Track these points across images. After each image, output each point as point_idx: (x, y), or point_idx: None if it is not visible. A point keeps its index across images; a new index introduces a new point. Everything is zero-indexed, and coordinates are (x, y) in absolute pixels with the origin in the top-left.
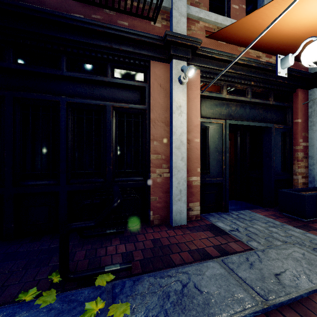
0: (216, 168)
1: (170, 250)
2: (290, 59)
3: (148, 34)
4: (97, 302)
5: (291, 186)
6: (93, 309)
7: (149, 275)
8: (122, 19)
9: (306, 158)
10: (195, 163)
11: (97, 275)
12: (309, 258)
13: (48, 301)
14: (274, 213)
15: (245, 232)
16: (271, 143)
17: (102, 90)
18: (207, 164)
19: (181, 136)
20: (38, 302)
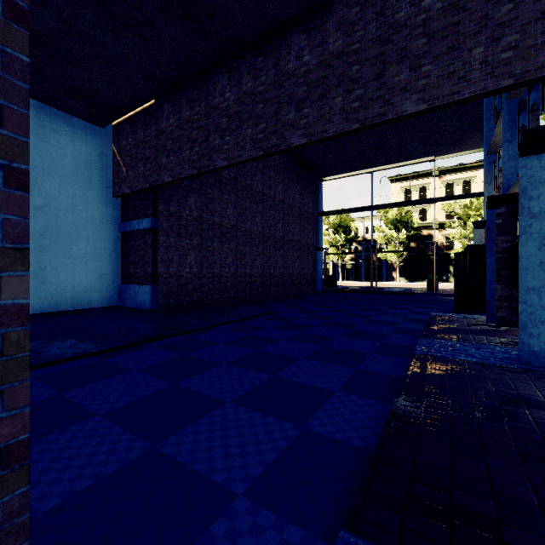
0: None
1: None
2: None
3: None
4: None
5: None
6: None
7: None
8: None
9: None
10: None
11: None
12: None
13: None
14: None
15: None
16: None
17: None
18: None
19: None
20: None
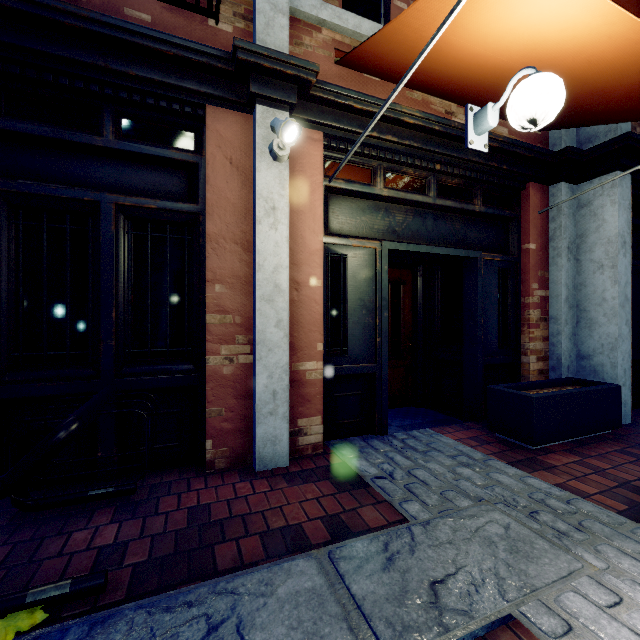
0: (362, 343)
1: (224, 533)
2: (490, 115)
3: (196, 45)
4: None
5: (518, 377)
6: None
7: (139, 604)
8: (136, 5)
9: (545, 321)
10: (312, 332)
11: (2, 615)
12: (517, 536)
13: None
14: (478, 434)
15: (405, 480)
16: (477, 290)
17: (91, 167)
18: (342, 335)
19: (276, 274)
20: None
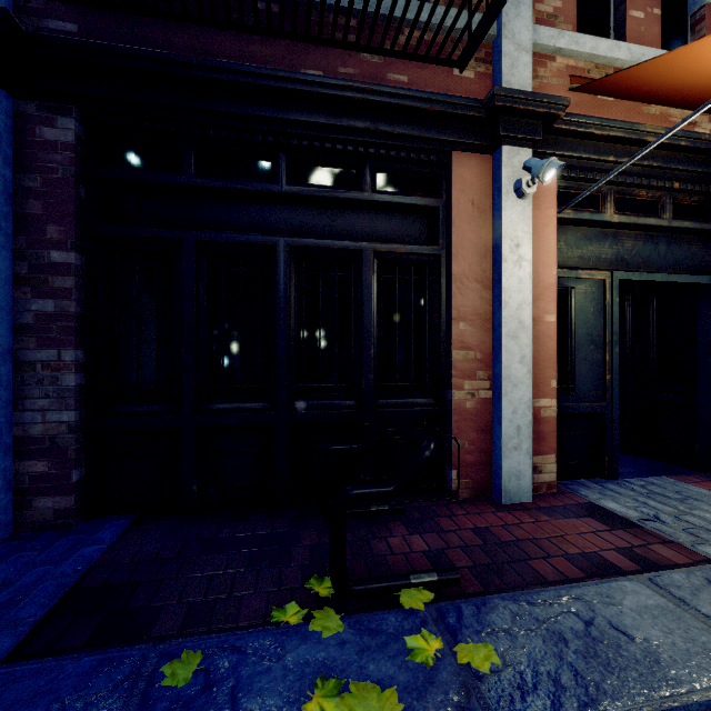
0: (590, 380)
1: (521, 553)
2: None
3: (454, 98)
4: (426, 638)
5: None
6: (424, 648)
7: (502, 597)
8: (395, 69)
9: None
10: (546, 368)
11: (397, 589)
12: None
13: (332, 628)
14: None
15: (679, 525)
16: None
17: (352, 219)
18: (569, 371)
19: (520, 310)
20: (314, 628)
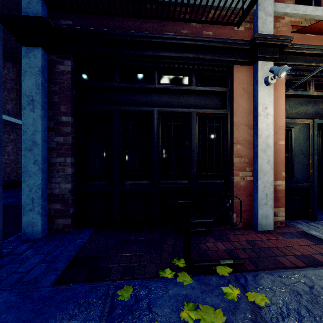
0: (301, 172)
1: (271, 253)
2: None
3: (235, 40)
4: (232, 288)
5: None
6: (231, 293)
7: (265, 272)
8: (207, 29)
9: None
10: (279, 166)
11: (214, 266)
12: None
13: (187, 281)
14: None
15: None
16: None
17: (186, 99)
18: (290, 168)
19: (267, 139)
20: (179, 280)
